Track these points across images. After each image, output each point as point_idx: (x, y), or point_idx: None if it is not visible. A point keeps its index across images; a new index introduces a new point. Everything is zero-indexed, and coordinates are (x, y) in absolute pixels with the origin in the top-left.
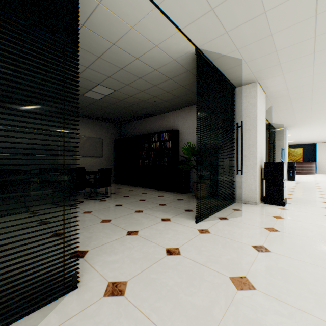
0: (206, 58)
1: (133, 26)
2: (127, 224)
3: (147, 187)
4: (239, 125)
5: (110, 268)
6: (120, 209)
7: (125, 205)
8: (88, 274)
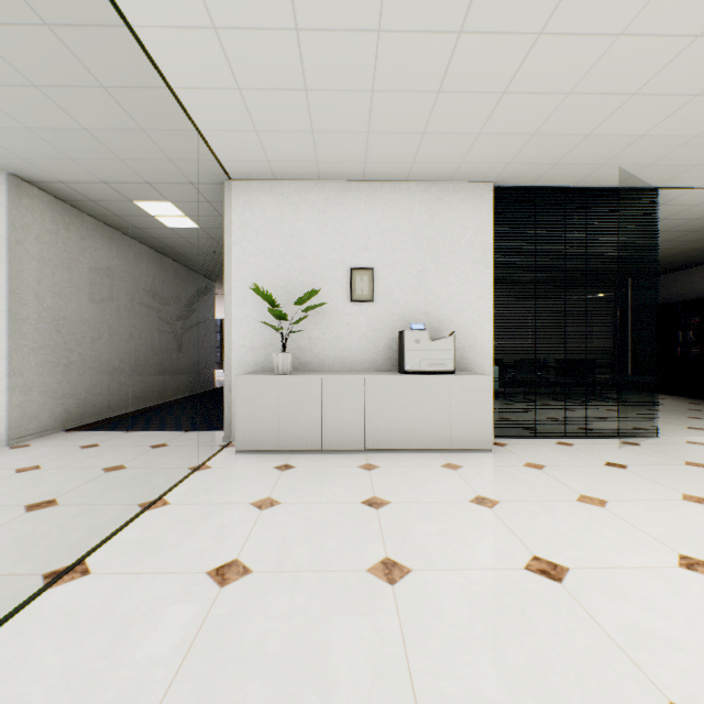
0: None
1: (696, 204)
2: (682, 423)
3: (697, 397)
4: None
5: (682, 437)
6: (659, 413)
7: (664, 411)
8: (661, 436)
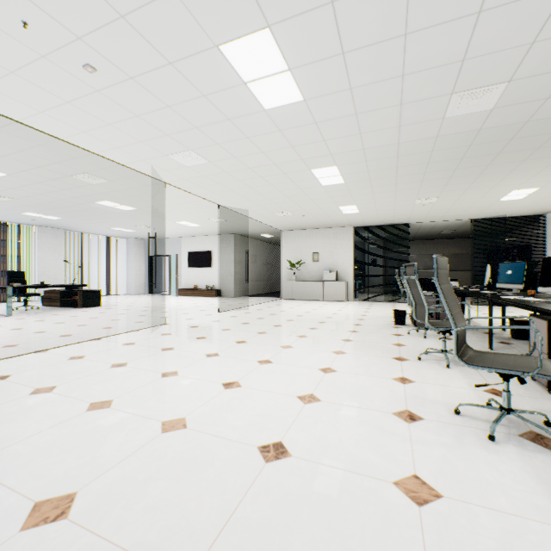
0: (484, 218)
1: (436, 223)
2: None
3: None
4: (547, 244)
5: None
6: None
7: None
8: None
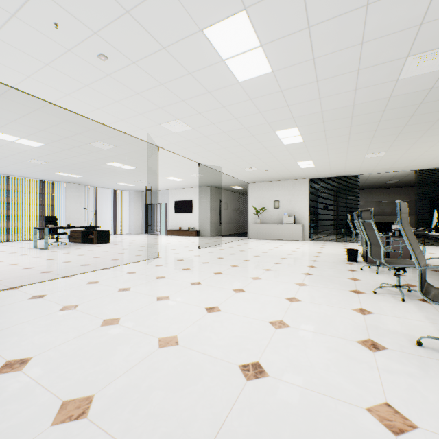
0: (428, 169)
1: (382, 174)
2: None
3: None
4: None
5: None
6: None
7: None
8: None
